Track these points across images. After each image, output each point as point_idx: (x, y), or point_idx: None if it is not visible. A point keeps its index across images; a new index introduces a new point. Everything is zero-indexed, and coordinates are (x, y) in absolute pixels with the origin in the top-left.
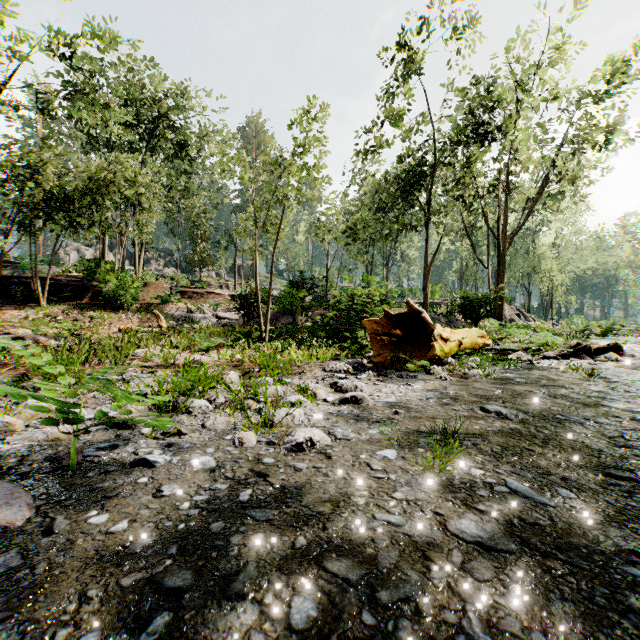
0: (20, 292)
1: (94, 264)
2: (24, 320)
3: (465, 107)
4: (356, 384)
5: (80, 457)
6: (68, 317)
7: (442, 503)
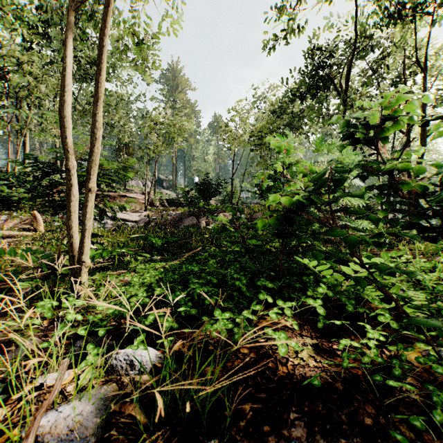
0: None
1: None
2: None
3: (376, 0)
4: None
5: None
6: None
7: None
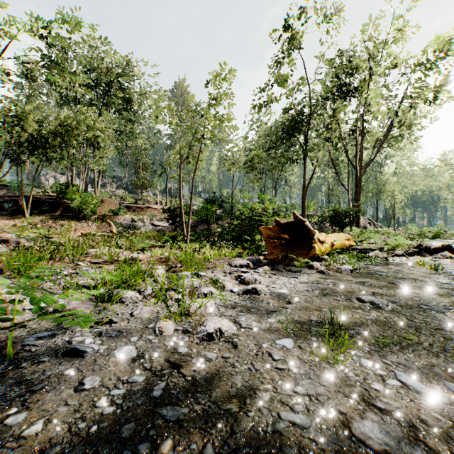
0: (11, 207)
1: (64, 187)
2: (13, 227)
3: (332, 73)
4: (256, 277)
5: (20, 346)
6: (45, 225)
7: (341, 399)
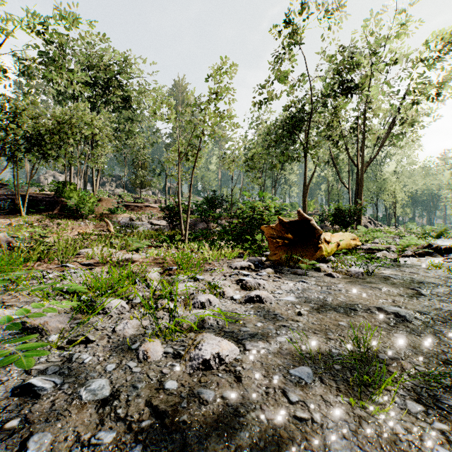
0: (7, 205)
1: (62, 185)
2: (9, 226)
3: (333, 70)
4: (259, 282)
5: None
6: (41, 224)
7: None
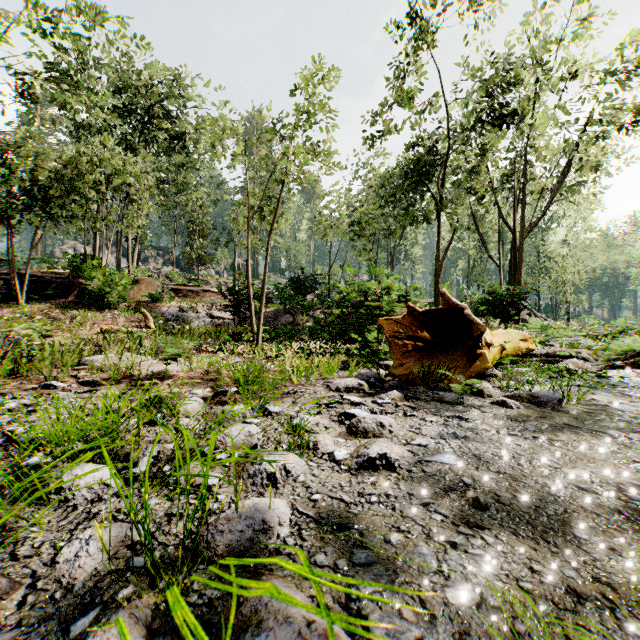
0: None
1: (80, 260)
2: None
3: (479, 90)
4: (381, 421)
5: None
6: (48, 316)
7: None
